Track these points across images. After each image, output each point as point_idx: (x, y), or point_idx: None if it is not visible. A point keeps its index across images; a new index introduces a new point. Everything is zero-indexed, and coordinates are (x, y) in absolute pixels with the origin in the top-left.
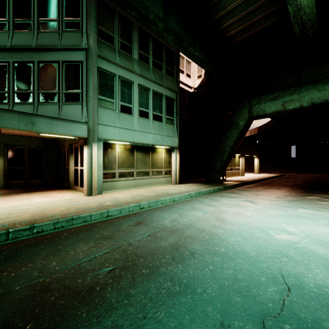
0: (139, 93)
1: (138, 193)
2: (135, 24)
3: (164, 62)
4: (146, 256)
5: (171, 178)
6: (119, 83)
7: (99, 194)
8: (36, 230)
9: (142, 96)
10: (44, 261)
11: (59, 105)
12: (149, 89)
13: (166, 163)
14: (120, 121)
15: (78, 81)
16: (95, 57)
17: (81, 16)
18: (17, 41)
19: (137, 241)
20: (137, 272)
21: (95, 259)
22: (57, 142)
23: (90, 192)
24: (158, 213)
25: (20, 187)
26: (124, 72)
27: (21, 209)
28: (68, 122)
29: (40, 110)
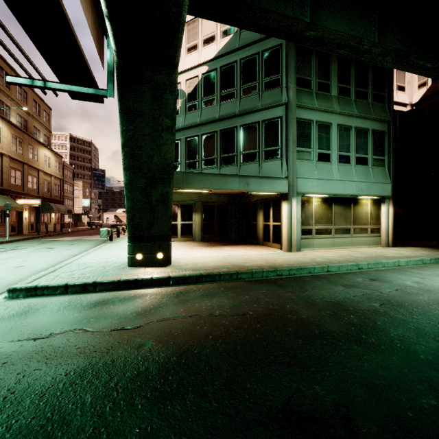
0: (338, 135)
1: (342, 253)
2: (334, 55)
3: (370, 87)
4: (409, 302)
5: (380, 238)
6: (316, 129)
7: (297, 251)
8: (278, 273)
9: (341, 138)
10: (316, 291)
11: (259, 163)
12: (350, 127)
13: (372, 218)
14: (317, 171)
15: (277, 137)
16: (294, 109)
17: (281, 71)
18: (224, 112)
19: (387, 292)
20: (409, 309)
21: (357, 296)
22: (240, 197)
23: (290, 248)
24: (389, 274)
25: (211, 240)
26: (321, 115)
27: (247, 258)
28: (272, 179)
29: (242, 170)
